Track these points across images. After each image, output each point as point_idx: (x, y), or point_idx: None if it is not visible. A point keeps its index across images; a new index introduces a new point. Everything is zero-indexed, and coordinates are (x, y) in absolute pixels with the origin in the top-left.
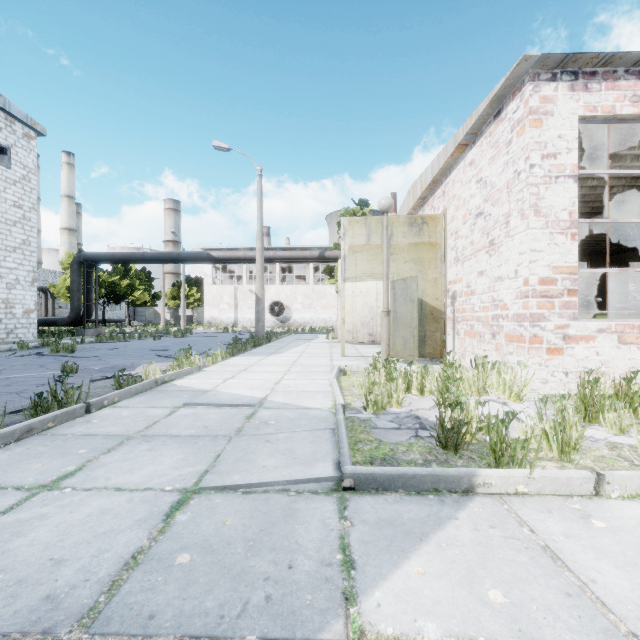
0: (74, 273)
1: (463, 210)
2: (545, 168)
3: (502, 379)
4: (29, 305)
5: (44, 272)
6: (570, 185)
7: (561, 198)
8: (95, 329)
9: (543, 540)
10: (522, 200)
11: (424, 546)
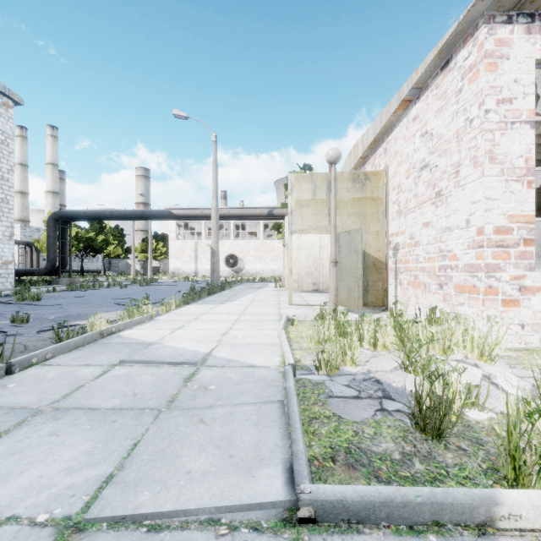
0: (50, 229)
1: (406, 164)
2: (500, 113)
3: (469, 336)
4: (7, 257)
5: (30, 229)
6: (526, 131)
7: (517, 144)
8: (69, 278)
9: None
10: (475, 147)
11: None
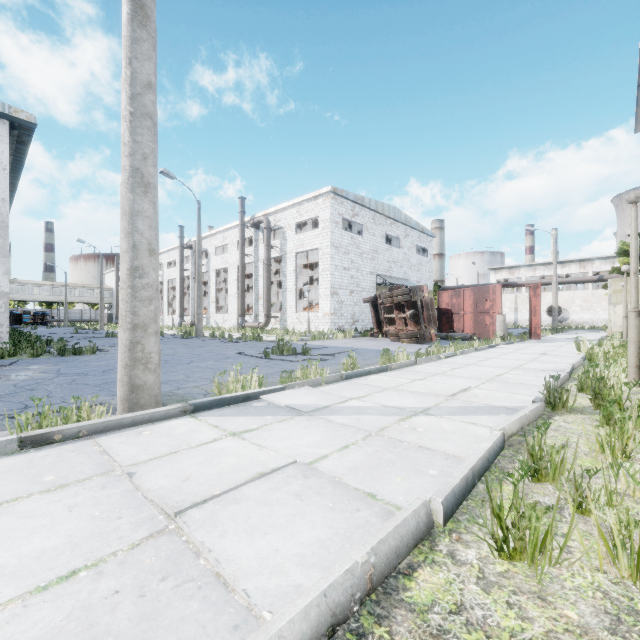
0: None
1: None
2: None
3: None
4: None
5: None
6: None
7: None
8: None
9: None
10: None
11: None
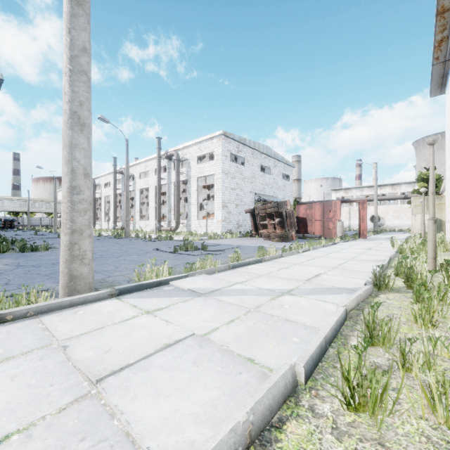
0: None
1: None
2: None
3: (438, 234)
4: None
5: None
6: None
7: None
8: None
9: None
10: None
11: None
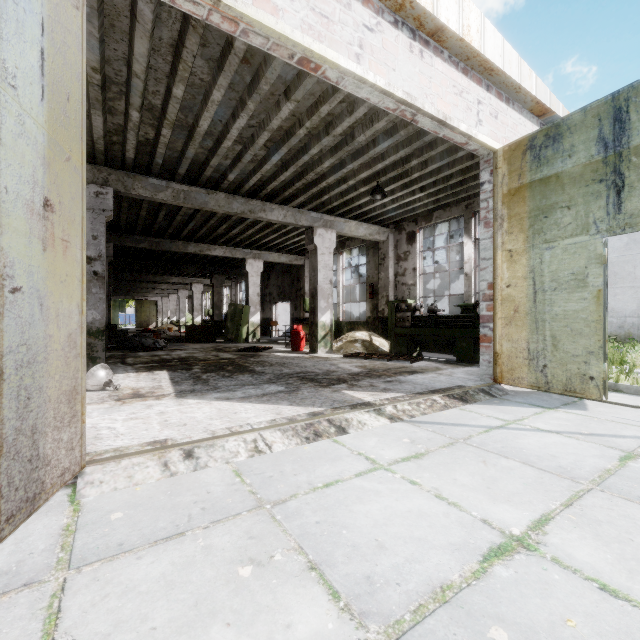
0: None
1: None
2: None
3: None
4: None
5: None
6: None
7: None
8: None
9: None
10: None
11: None
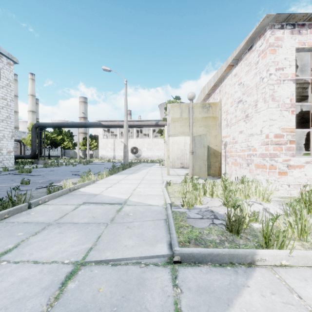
0: (33, 132)
1: (231, 99)
2: (277, 75)
3: (258, 189)
4: (10, 148)
5: (19, 132)
6: (291, 84)
7: (286, 91)
8: (43, 160)
9: (309, 305)
10: (265, 93)
11: (231, 311)
